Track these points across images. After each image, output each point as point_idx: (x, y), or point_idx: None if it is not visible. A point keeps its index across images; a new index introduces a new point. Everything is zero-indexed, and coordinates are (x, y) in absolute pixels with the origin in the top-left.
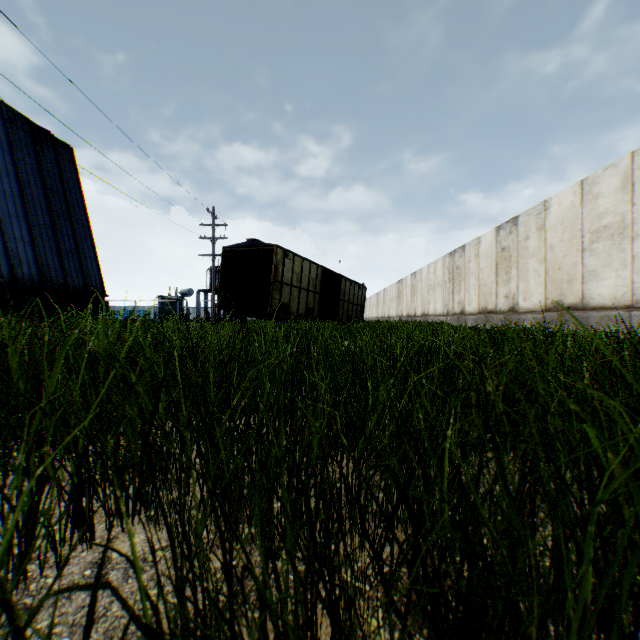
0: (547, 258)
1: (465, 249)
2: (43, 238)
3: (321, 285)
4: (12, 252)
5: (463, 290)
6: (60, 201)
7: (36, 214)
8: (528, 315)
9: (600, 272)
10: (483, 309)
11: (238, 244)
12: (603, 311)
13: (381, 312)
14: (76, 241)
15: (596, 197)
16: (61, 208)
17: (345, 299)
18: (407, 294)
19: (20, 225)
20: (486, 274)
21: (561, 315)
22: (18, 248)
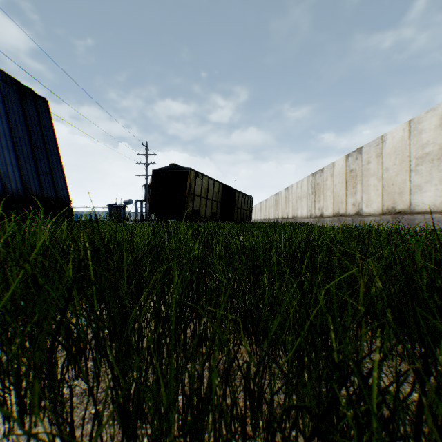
0: (383, 177)
1: (323, 171)
2: (26, 163)
3: (222, 196)
4: (4, 173)
5: (322, 200)
6: (38, 137)
7: (21, 146)
8: (369, 217)
9: (423, 186)
10: (336, 213)
11: (163, 167)
12: (425, 215)
13: (263, 215)
14: (50, 165)
15: (420, 132)
16: (39, 142)
17: (238, 206)
18: (282, 203)
19: (10, 154)
20: (339, 188)
21: (394, 217)
22: (8, 170)
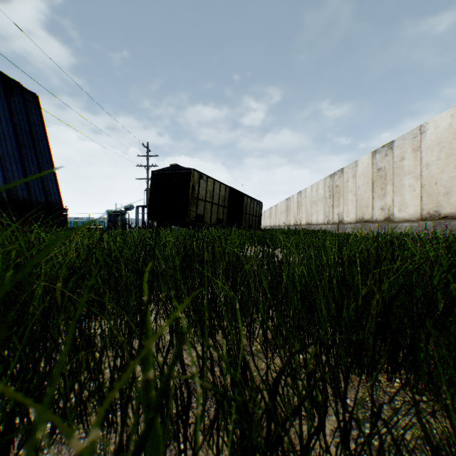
0: (423, 175)
1: (343, 171)
2: (11, 164)
3: (228, 201)
4: None
5: (342, 204)
6: (27, 136)
7: (6, 145)
8: (404, 224)
9: None
10: (360, 219)
11: (163, 168)
12: None
13: (273, 222)
14: (39, 167)
15: None
16: (27, 141)
17: (247, 212)
18: (294, 208)
19: None
20: (363, 190)
21: (438, 223)
22: None
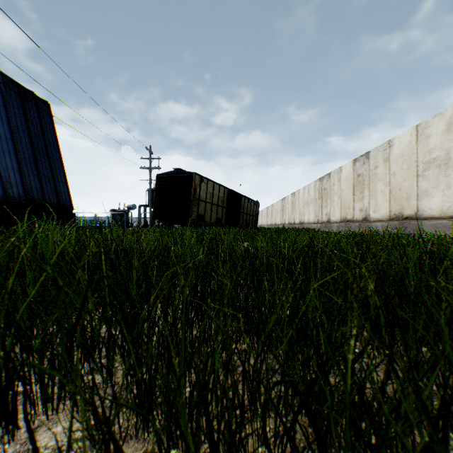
0: (391, 182)
1: (330, 176)
2: (28, 168)
3: (227, 201)
4: (5, 178)
5: (329, 205)
6: (40, 141)
7: (23, 151)
8: (377, 223)
9: (430, 192)
10: (344, 219)
11: (167, 172)
12: (433, 220)
13: (270, 221)
14: (52, 170)
15: (427, 137)
16: (41, 146)
17: (244, 211)
18: (288, 208)
19: (11, 158)
20: (346, 193)
21: (401, 223)
22: (10, 175)
